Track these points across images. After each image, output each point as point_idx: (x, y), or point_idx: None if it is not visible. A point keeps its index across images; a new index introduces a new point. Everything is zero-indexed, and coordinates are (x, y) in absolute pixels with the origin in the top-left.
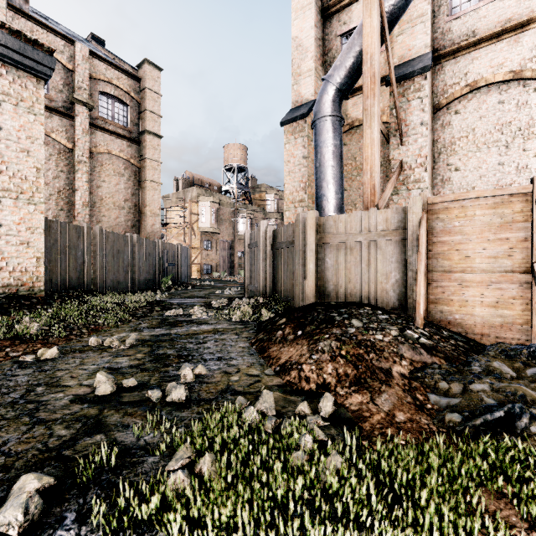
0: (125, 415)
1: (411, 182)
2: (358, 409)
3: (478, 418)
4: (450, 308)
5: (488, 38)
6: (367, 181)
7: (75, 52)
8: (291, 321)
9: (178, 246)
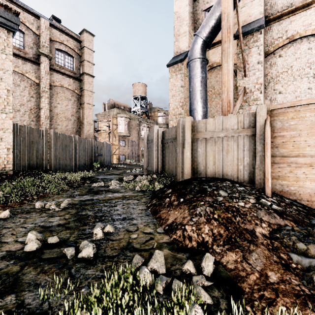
0: (40, 273)
1: (251, 100)
2: (235, 267)
3: None
4: (287, 182)
5: (301, 7)
6: (224, 97)
7: (41, 24)
8: (175, 191)
9: (104, 143)
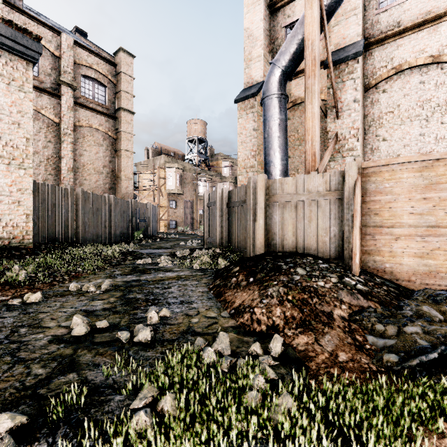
0: (96, 355)
1: (345, 150)
2: (305, 349)
3: (414, 359)
4: (381, 258)
5: (411, 27)
6: (308, 149)
7: (61, 41)
8: (243, 269)
9: (148, 205)
